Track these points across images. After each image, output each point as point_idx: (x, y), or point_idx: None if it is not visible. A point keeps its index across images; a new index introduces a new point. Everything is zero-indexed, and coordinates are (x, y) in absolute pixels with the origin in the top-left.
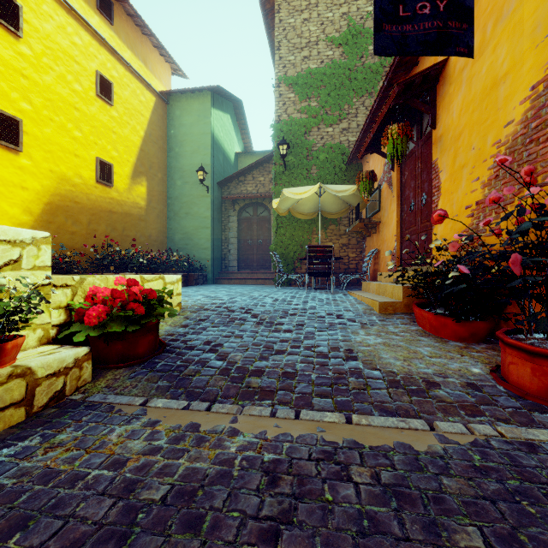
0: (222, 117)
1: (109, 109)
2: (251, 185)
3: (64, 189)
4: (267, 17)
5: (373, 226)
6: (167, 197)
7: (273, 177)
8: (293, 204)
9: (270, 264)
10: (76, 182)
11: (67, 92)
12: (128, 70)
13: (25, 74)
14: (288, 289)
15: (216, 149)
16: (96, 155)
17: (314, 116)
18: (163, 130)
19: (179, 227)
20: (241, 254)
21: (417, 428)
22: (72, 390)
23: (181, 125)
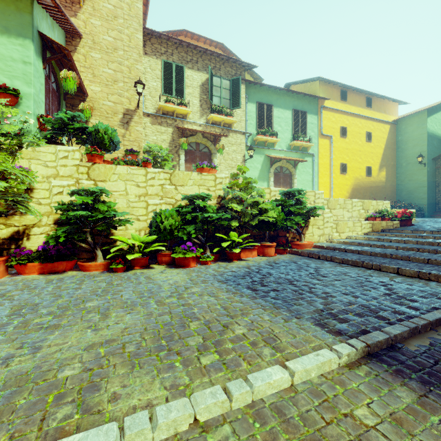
0: (435, 117)
1: (370, 144)
2: None
3: (356, 182)
4: None
5: None
6: (396, 173)
7: None
8: None
9: None
10: (359, 178)
11: (357, 147)
12: (377, 122)
13: (347, 148)
14: None
15: (430, 139)
16: (365, 165)
17: None
18: (394, 139)
19: (404, 188)
20: None
21: None
22: (397, 227)
23: (405, 133)
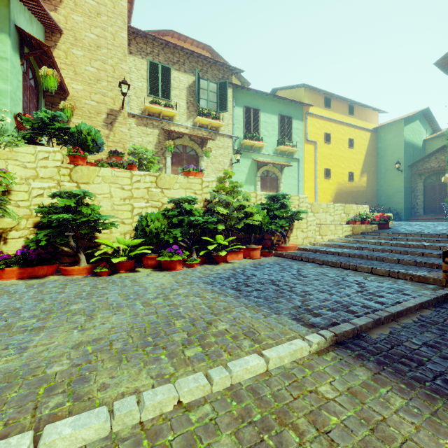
0: (411, 126)
1: (352, 150)
2: (433, 162)
3: (339, 187)
4: (444, 68)
5: None
6: (376, 178)
7: (446, 161)
8: None
9: None
10: (342, 183)
11: (340, 153)
12: (359, 129)
13: (330, 154)
14: None
15: (407, 147)
16: (348, 171)
17: None
18: (374, 146)
19: (383, 193)
20: (426, 205)
21: (442, 233)
22: (375, 230)
23: (384, 141)
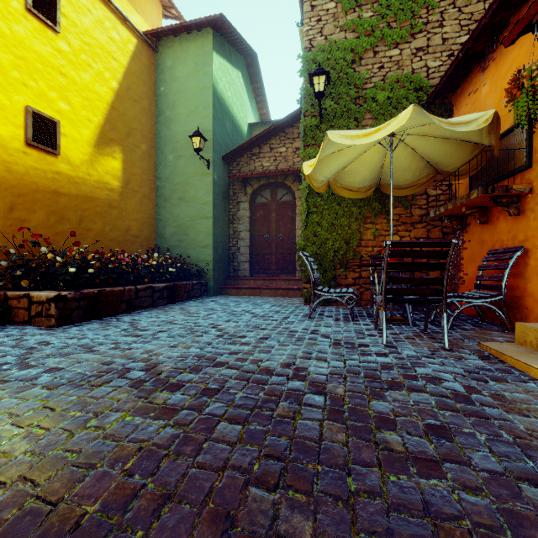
0: (229, 71)
1: (52, 36)
2: (268, 159)
3: None
4: None
5: (512, 200)
6: (155, 177)
7: (301, 135)
8: (336, 171)
9: (294, 266)
10: None
11: None
12: None
13: None
14: (334, 322)
15: (220, 111)
16: (26, 103)
17: (368, 34)
18: (150, 87)
19: (170, 217)
20: (255, 253)
21: None
22: None
23: (173, 79)
